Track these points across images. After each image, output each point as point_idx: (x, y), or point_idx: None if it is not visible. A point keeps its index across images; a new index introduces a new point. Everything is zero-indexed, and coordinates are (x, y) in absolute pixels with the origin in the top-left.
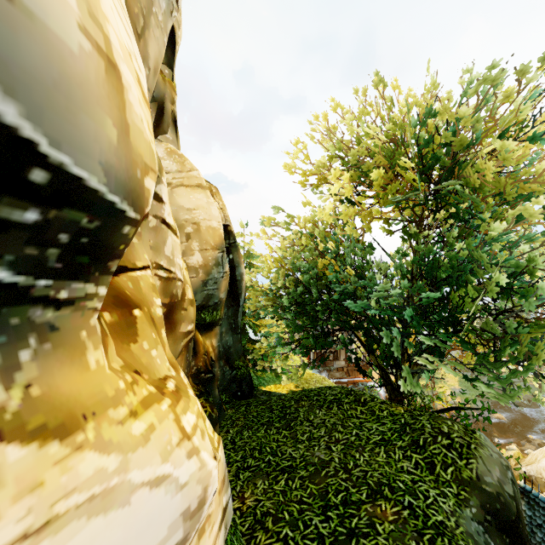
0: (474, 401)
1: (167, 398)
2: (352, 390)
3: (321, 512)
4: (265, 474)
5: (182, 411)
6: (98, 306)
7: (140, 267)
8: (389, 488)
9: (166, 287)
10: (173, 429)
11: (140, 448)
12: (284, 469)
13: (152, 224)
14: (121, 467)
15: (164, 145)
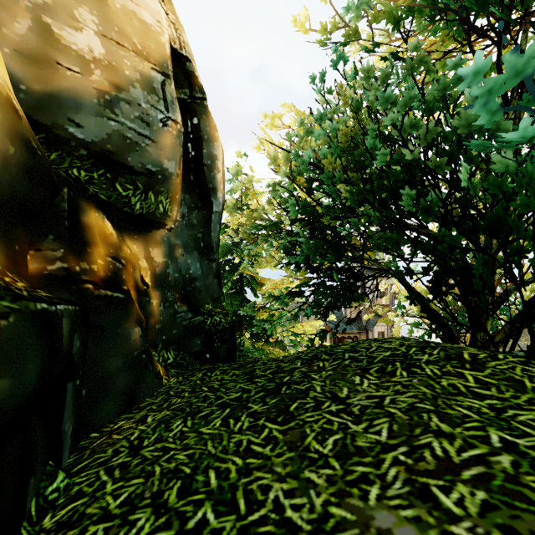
0: None
1: None
2: (428, 341)
3: None
4: None
5: None
6: None
7: None
8: None
9: None
10: None
11: None
12: None
13: None
14: None
15: None
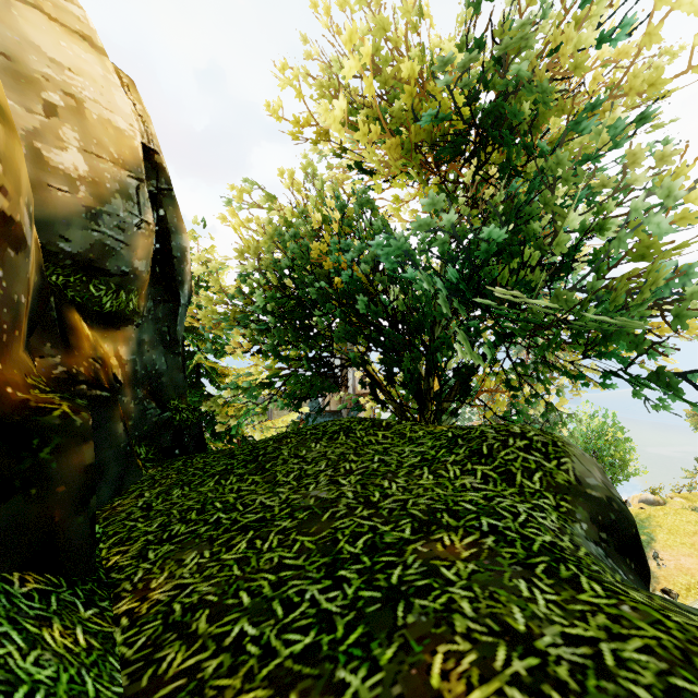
0: None
1: None
2: (367, 417)
3: (324, 574)
4: (205, 541)
5: None
6: None
7: None
8: (450, 513)
9: None
10: None
11: None
12: (248, 526)
13: None
14: None
15: None
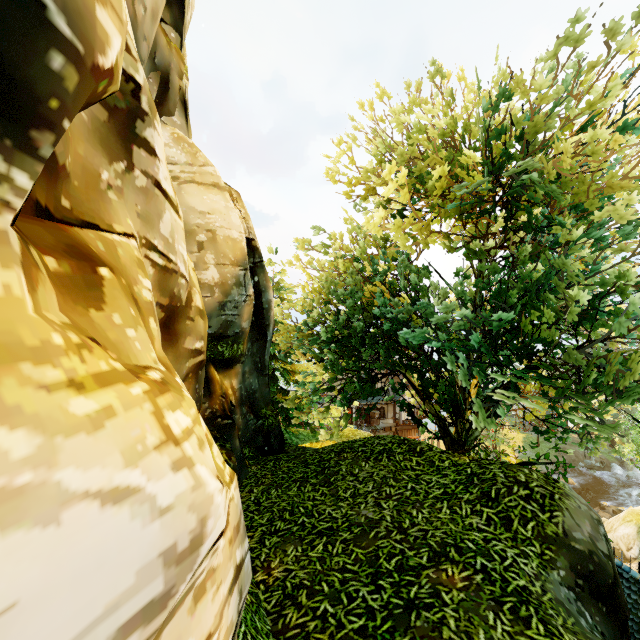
0: (547, 456)
1: (142, 383)
2: (405, 439)
3: (370, 581)
4: (297, 539)
5: (168, 406)
6: (12, 201)
7: (120, 233)
8: (456, 549)
9: (163, 281)
10: (149, 425)
11: (81, 434)
12: (322, 532)
13: (139, 183)
14: (40, 456)
15: (170, 129)
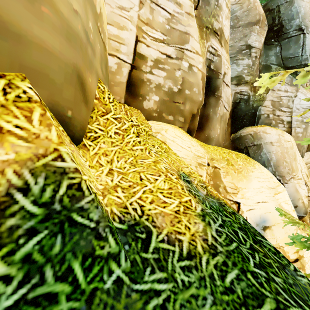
0: None
1: None
2: None
3: None
4: None
5: None
6: None
7: None
8: None
9: None
10: None
11: None
12: None
13: None
14: None
15: (309, 153)
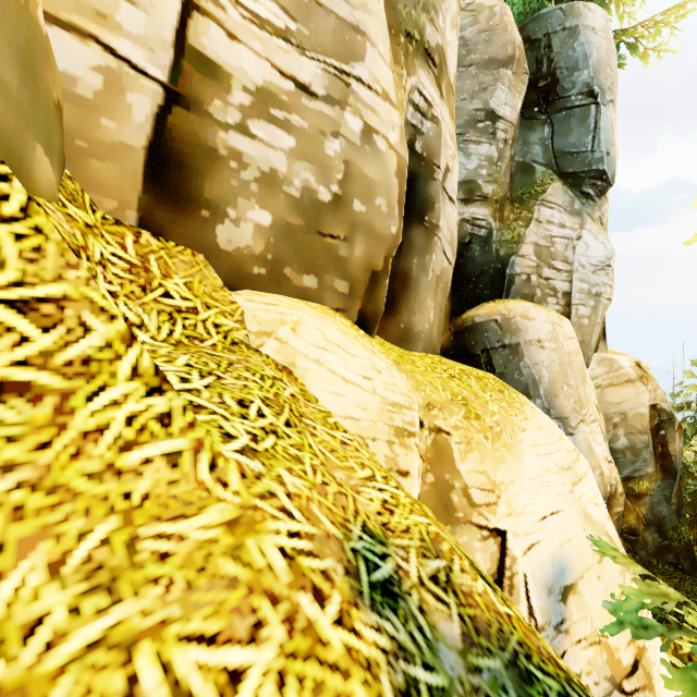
0: None
1: None
2: None
3: None
4: None
5: None
6: None
7: None
8: None
9: None
10: None
11: None
12: None
13: None
14: None
15: (596, 357)
